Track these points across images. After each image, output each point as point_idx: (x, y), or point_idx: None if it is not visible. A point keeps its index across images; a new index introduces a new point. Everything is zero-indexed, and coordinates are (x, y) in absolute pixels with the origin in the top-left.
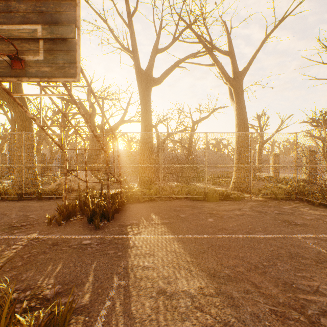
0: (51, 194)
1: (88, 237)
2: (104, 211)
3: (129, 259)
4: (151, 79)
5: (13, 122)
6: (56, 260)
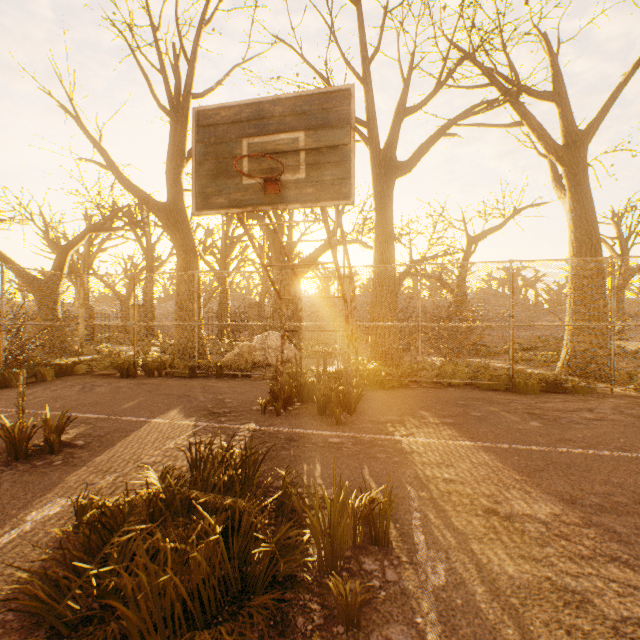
0: (235, 369)
1: (332, 434)
2: (339, 398)
3: (416, 468)
4: (394, 166)
5: (149, 253)
6: (309, 459)
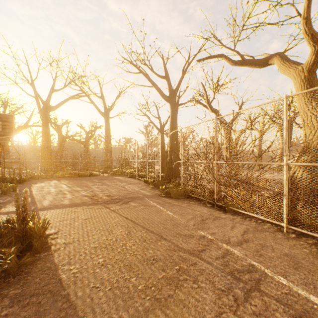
0: None
1: None
2: (18, 180)
3: (31, 187)
4: (49, 108)
5: None
6: None
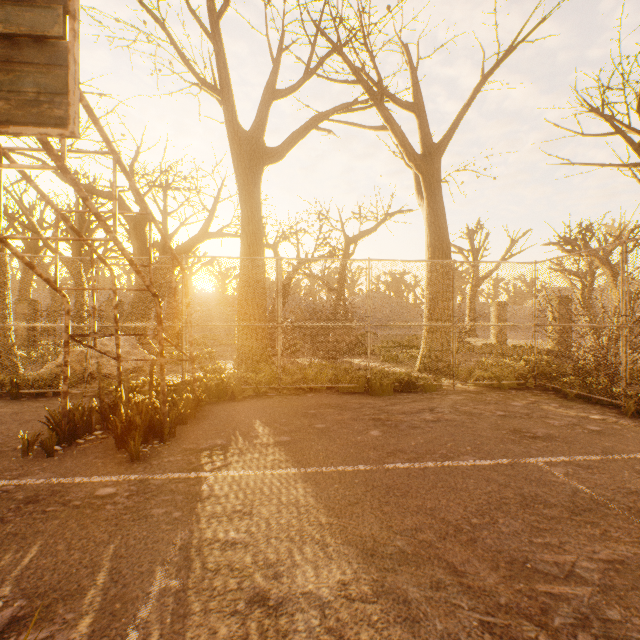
0: (42, 386)
1: (111, 480)
2: (154, 422)
3: (196, 527)
4: (261, 151)
5: None
6: (28, 539)
